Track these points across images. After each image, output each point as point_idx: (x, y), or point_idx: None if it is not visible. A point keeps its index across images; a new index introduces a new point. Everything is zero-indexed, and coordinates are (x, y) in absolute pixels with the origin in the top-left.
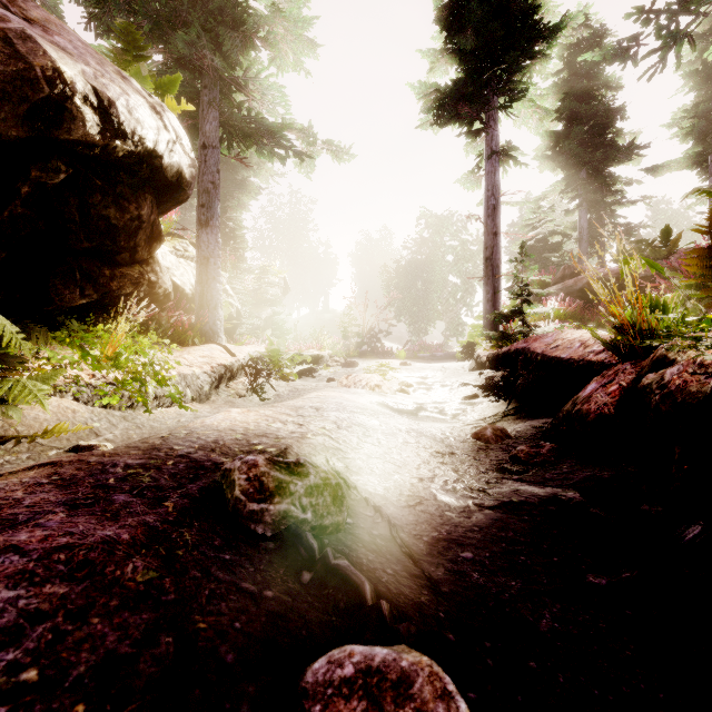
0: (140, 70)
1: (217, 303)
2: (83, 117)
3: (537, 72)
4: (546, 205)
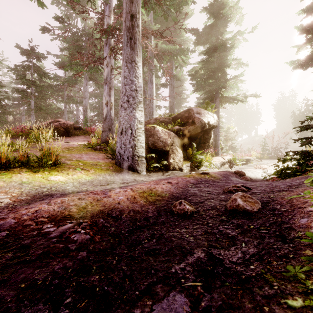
0: (209, 108)
1: (218, 146)
2: (206, 126)
3: None
4: None
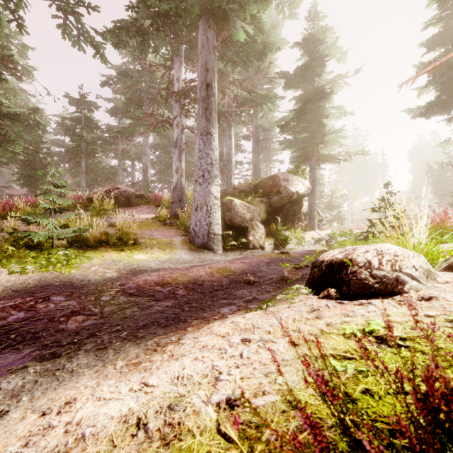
0: (299, 173)
1: (314, 217)
2: (295, 196)
3: None
4: None
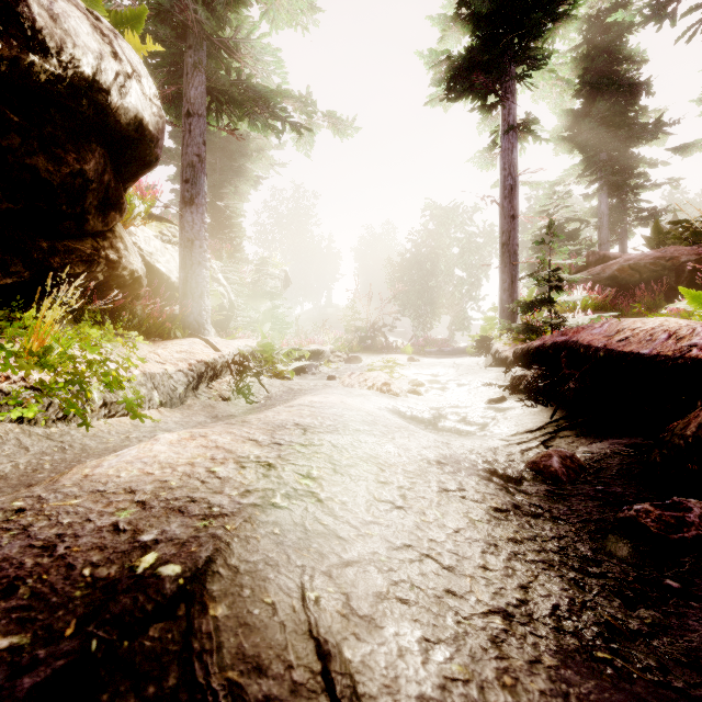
0: None
1: (203, 291)
2: None
3: (561, 37)
4: (562, 190)
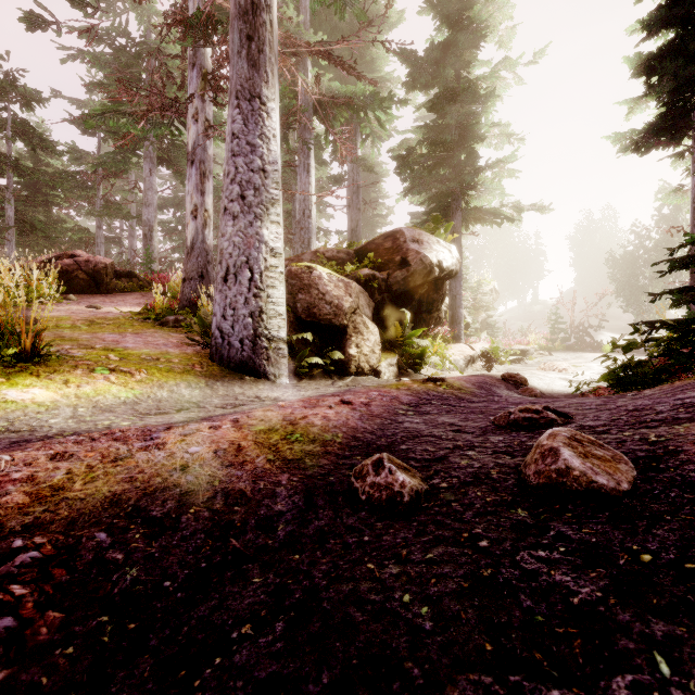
0: (440, 231)
1: (460, 320)
2: (435, 271)
3: None
4: None
